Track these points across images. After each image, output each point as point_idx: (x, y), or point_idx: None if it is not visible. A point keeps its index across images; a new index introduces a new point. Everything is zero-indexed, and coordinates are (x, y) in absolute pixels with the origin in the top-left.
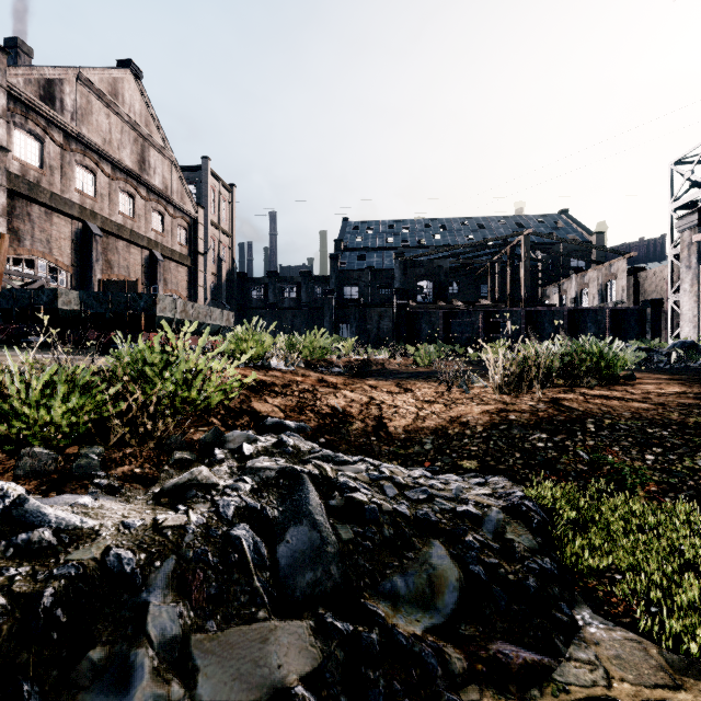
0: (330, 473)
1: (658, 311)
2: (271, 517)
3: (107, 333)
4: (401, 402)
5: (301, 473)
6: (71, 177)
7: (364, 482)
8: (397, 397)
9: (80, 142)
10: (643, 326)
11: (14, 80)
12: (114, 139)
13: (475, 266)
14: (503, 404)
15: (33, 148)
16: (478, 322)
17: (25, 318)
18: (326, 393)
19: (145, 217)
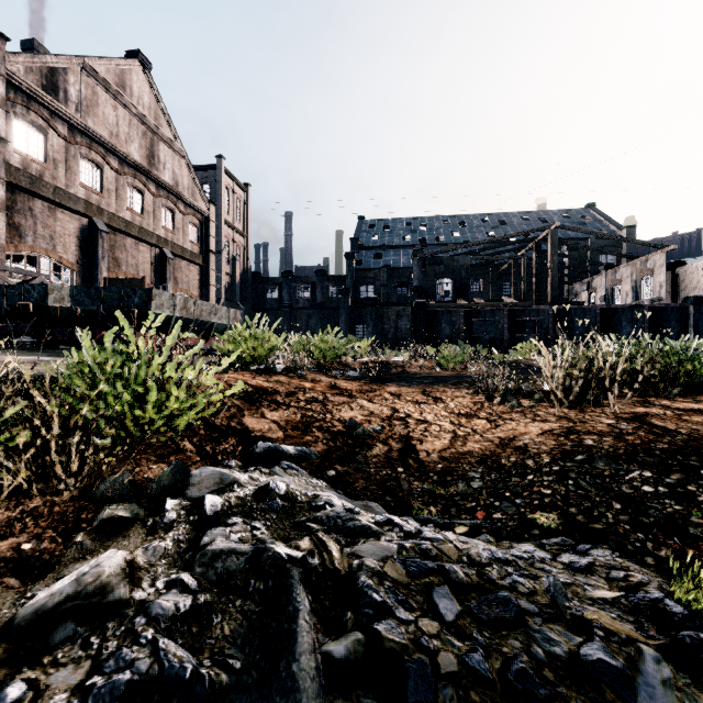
0: (338, 563)
1: (702, 309)
2: (211, 699)
3: (98, 332)
4: (431, 416)
5: (288, 564)
6: (76, 172)
7: (397, 582)
8: (425, 408)
9: (85, 135)
10: (685, 325)
11: (14, 68)
12: (121, 132)
13: (497, 263)
14: (568, 422)
15: (35, 140)
16: (502, 321)
17: (16, 316)
18: (339, 404)
19: (154, 214)
